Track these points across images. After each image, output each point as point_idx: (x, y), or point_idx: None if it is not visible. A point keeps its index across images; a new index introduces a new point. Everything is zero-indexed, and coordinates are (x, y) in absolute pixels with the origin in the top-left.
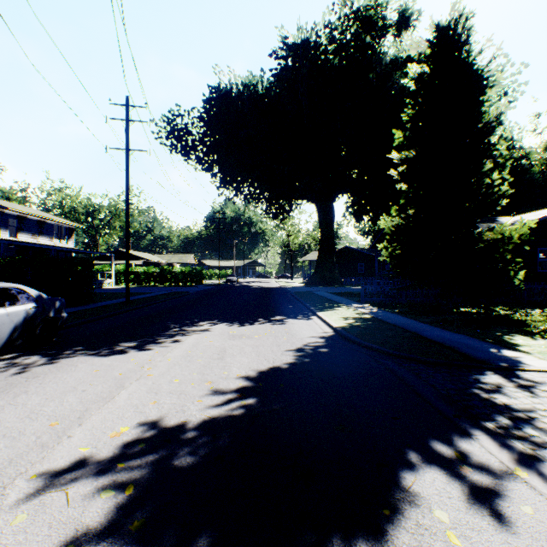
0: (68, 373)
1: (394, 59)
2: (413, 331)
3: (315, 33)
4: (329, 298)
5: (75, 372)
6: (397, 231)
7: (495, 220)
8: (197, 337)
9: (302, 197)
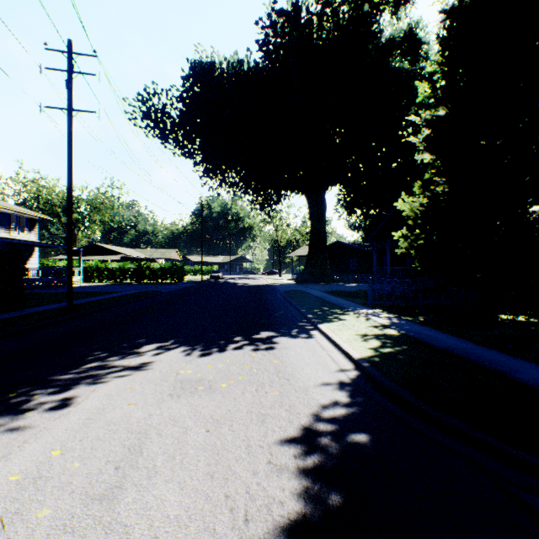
0: None
1: (390, 39)
2: (492, 369)
3: (306, 8)
4: (327, 300)
5: None
6: (427, 212)
7: None
8: (113, 388)
9: (292, 188)
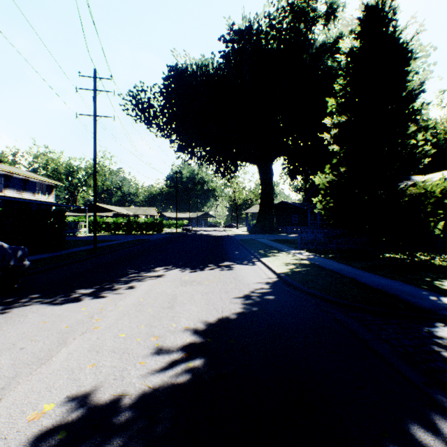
0: (15, 325)
1: (323, 44)
2: (350, 277)
3: (257, 22)
4: (270, 245)
5: (22, 324)
6: (331, 186)
7: (410, 179)
8: (151, 283)
9: (246, 160)
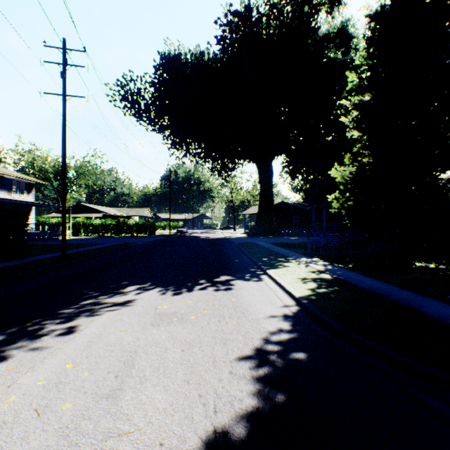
0: None
1: (326, 34)
2: (405, 305)
3: (256, 8)
4: (273, 250)
5: None
6: (355, 179)
7: None
8: (106, 319)
9: (245, 157)
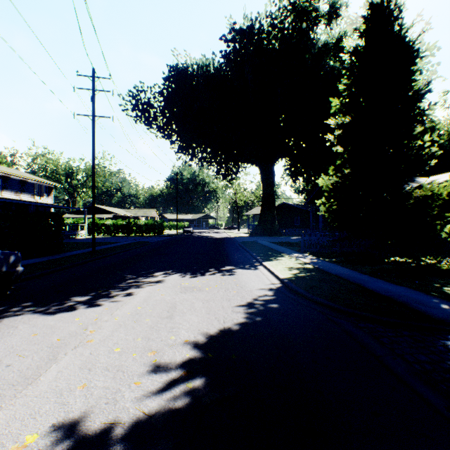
0: (3, 337)
1: (325, 44)
2: (356, 282)
3: (259, 22)
4: (272, 248)
5: (11, 336)
6: (335, 188)
7: (414, 180)
8: (149, 289)
9: (248, 161)
